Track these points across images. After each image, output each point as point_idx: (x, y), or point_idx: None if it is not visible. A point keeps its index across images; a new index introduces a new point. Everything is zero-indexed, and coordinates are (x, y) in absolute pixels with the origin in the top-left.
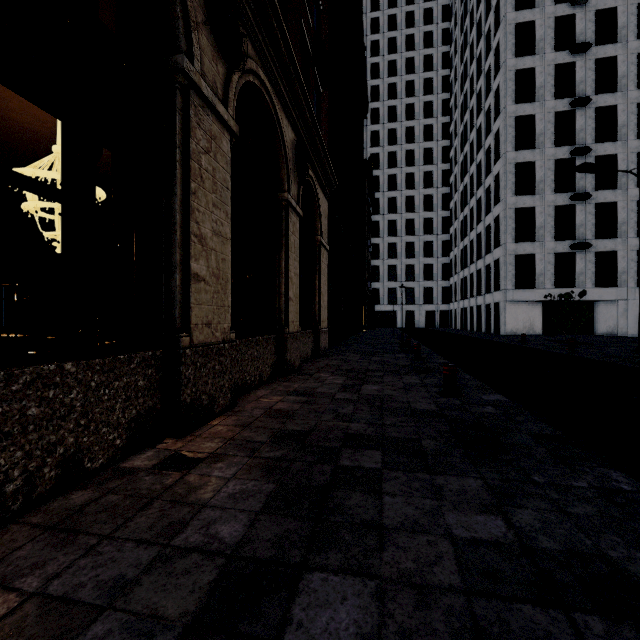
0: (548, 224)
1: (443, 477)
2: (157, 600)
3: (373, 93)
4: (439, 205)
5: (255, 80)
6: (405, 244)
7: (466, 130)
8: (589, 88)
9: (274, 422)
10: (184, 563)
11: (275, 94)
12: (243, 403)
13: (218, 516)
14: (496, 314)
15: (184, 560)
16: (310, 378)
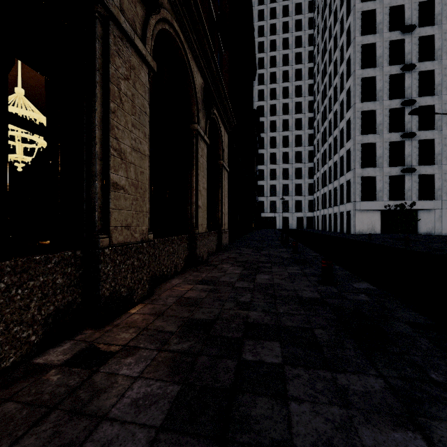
0: (385, 155)
1: (343, 375)
2: None
3: (259, 63)
4: (306, 142)
5: (170, 29)
6: (282, 170)
7: (325, 89)
8: (414, 57)
9: (184, 310)
10: None
11: (187, 45)
12: (160, 291)
13: (115, 435)
14: (348, 219)
15: None
16: (215, 268)
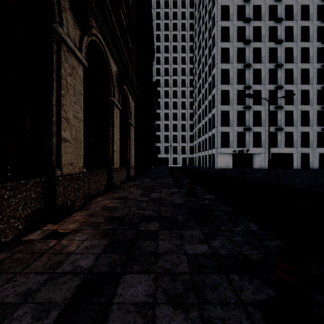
0: (234, 119)
1: (185, 231)
2: (50, 296)
3: (157, 49)
4: (188, 107)
5: (96, 39)
6: (172, 125)
7: (200, 72)
8: (251, 60)
9: (107, 213)
10: (63, 279)
11: (107, 47)
12: (90, 204)
13: (79, 257)
14: (213, 159)
15: (63, 278)
16: (125, 191)
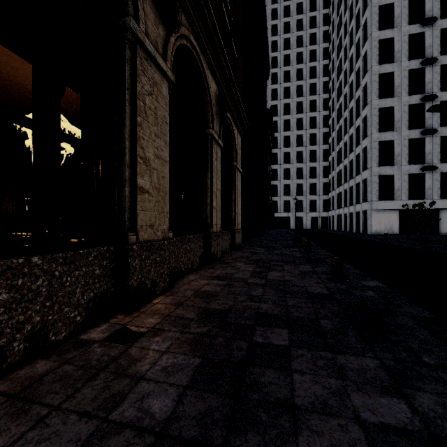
0: (404, 152)
1: (343, 356)
2: None
3: (273, 62)
4: (321, 141)
5: (187, 43)
6: (296, 169)
7: (341, 86)
8: (435, 51)
9: (201, 302)
10: (117, 440)
11: (203, 55)
12: (178, 285)
13: (151, 389)
14: (364, 219)
15: (118, 437)
16: (228, 266)
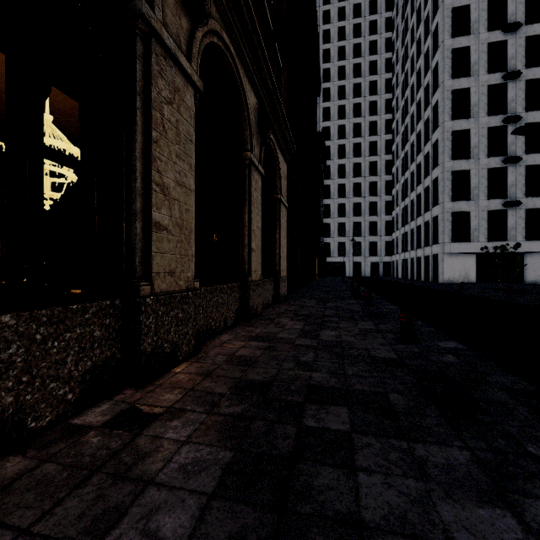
0: (482, 185)
1: (422, 445)
2: None
3: (325, 75)
4: (382, 170)
5: (219, 42)
6: (353, 204)
7: (407, 104)
8: (520, 63)
9: (235, 370)
10: None
11: (239, 59)
12: (207, 349)
13: (163, 500)
14: (434, 264)
15: None
16: (271, 323)
